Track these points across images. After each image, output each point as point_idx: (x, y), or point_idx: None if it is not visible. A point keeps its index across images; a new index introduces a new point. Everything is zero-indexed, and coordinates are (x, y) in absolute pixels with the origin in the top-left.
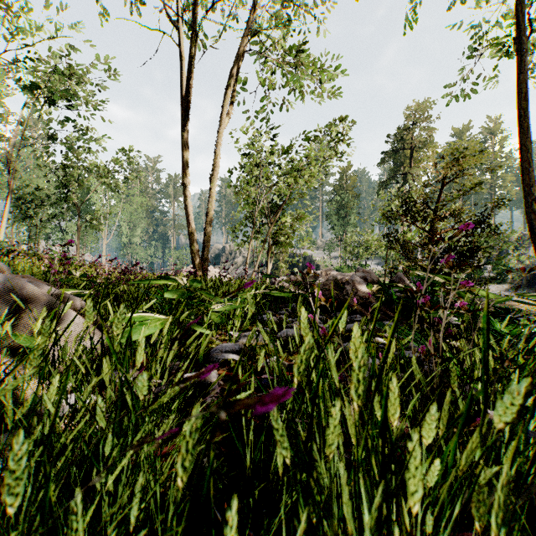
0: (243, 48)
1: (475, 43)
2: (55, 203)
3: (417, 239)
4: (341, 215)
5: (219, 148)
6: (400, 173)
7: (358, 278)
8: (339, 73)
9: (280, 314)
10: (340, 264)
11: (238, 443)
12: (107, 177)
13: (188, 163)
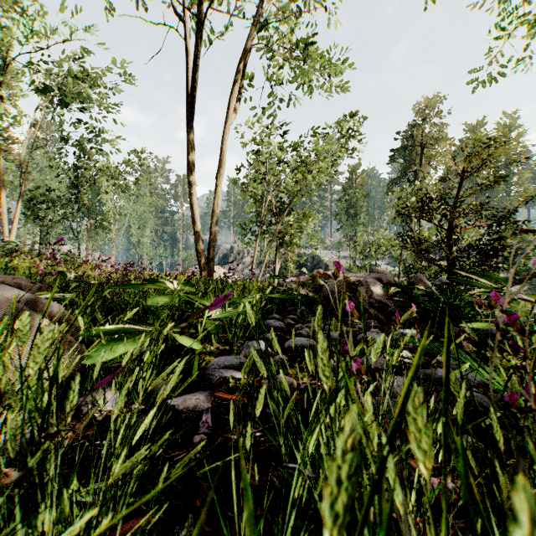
0: (250, 41)
1: (503, 20)
2: (65, 204)
3: (432, 237)
4: (350, 214)
5: (226, 145)
6: (412, 171)
7: (373, 279)
8: (349, 66)
9: (289, 318)
10: (349, 264)
11: (225, 528)
12: (116, 178)
13: (193, 160)
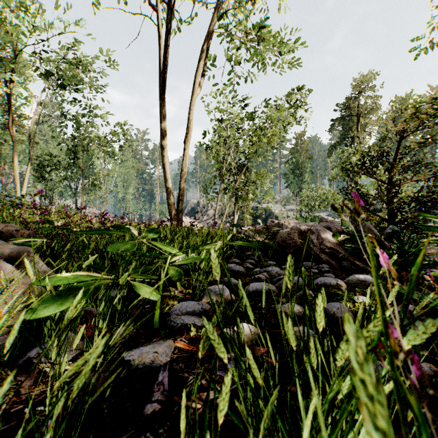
0: (213, 26)
1: None
2: (65, 167)
3: (370, 192)
4: (296, 174)
5: (192, 114)
6: (349, 137)
7: (323, 228)
8: (297, 47)
9: (247, 263)
10: (295, 215)
11: None
12: (104, 146)
13: (165, 128)
